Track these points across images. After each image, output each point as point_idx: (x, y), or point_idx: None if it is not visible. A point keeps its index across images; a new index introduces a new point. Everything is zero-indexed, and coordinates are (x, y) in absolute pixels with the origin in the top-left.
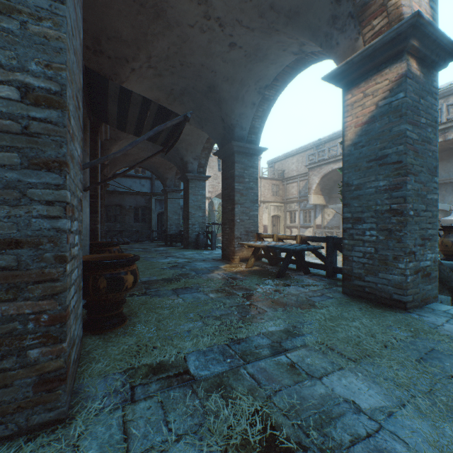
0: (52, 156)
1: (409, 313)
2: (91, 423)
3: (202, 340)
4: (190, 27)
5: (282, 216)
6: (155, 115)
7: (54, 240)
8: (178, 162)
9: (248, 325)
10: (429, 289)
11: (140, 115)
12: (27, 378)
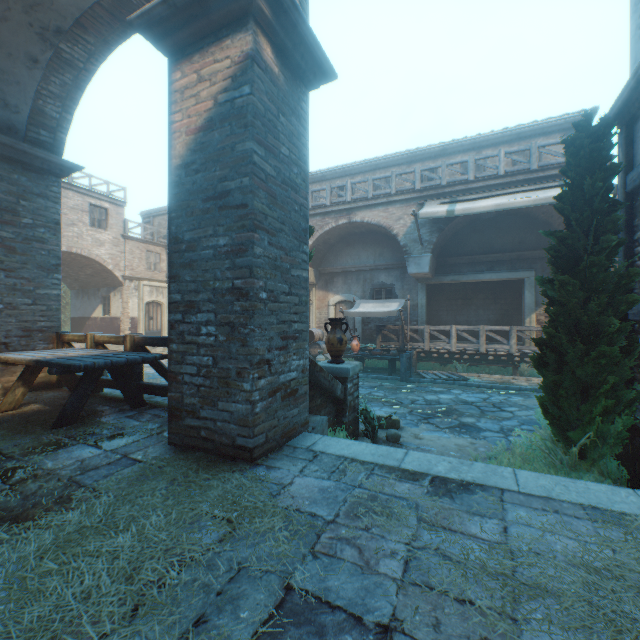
0: None
1: (257, 466)
2: None
3: None
4: None
5: (166, 303)
6: None
7: None
8: None
9: None
10: (297, 414)
11: None
12: None
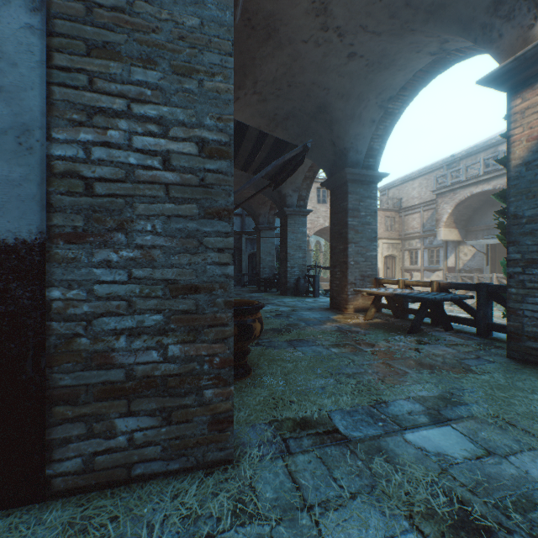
0: (222, 205)
1: None
2: (257, 468)
3: (341, 398)
4: (303, 43)
5: (398, 256)
6: (269, 147)
7: (224, 286)
8: (274, 195)
9: (390, 386)
10: None
11: (253, 148)
12: (203, 416)
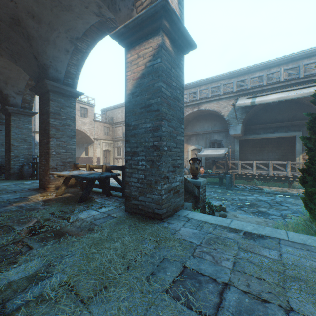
0: None
1: (163, 222)
2: None
3: None
4: None
5: (111, 150)
6: None
7: None
8: None
9: None
10: (179, 201)
11: None
12: None
